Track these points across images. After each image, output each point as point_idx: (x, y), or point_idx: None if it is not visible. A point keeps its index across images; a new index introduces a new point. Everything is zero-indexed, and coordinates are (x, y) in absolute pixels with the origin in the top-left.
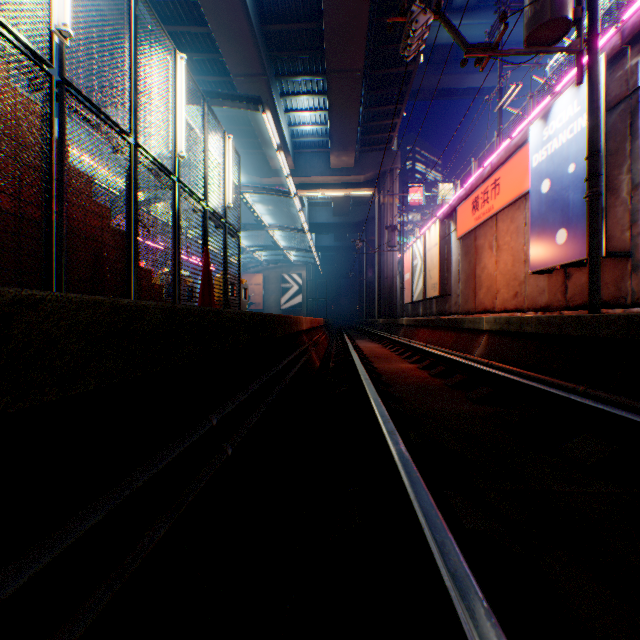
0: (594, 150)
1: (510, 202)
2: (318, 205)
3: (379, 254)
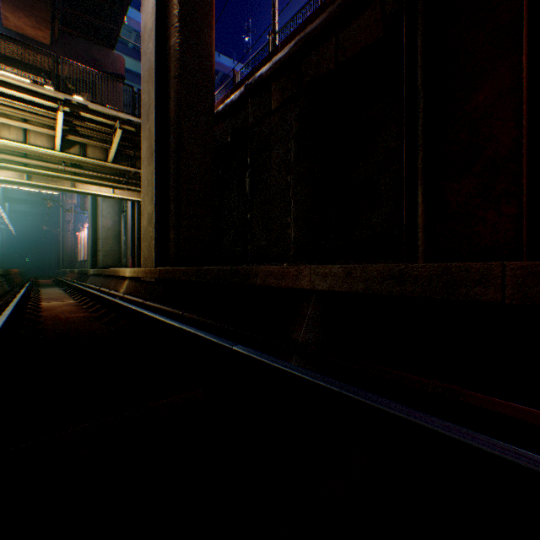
0: None
1: None
2: None
3: (64, 231)
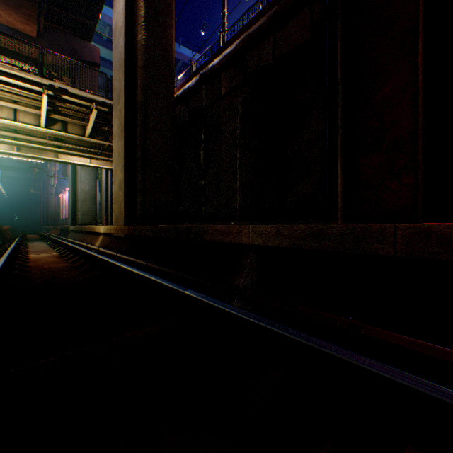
0: None
1: None
2: None
3: (49, 194)
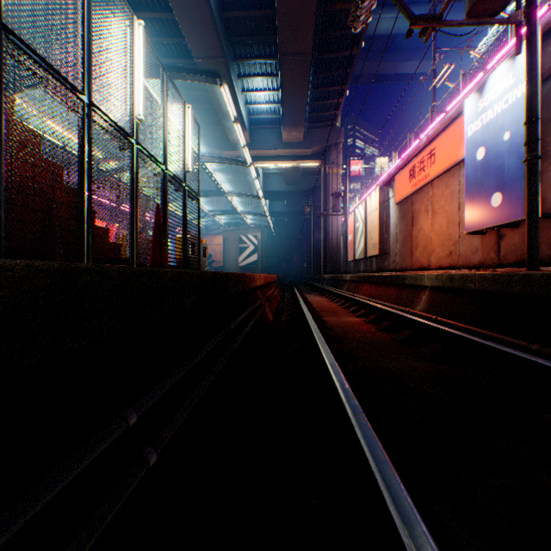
0: (533, 116)
1: (445, 170)
2: (271, 175)
3: (325, 218)
